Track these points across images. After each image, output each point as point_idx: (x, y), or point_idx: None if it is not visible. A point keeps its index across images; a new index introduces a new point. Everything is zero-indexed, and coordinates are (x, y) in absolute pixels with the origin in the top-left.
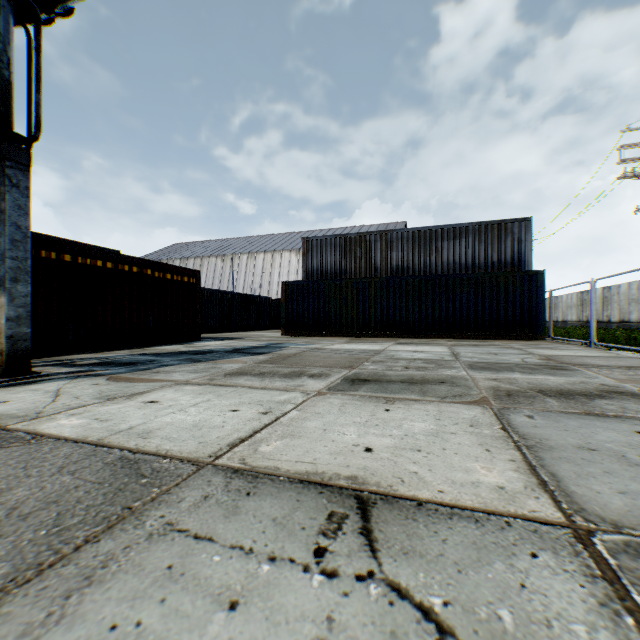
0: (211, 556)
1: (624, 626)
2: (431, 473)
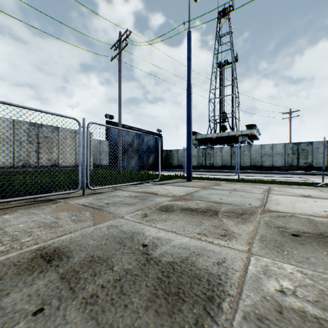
0: (324, 195)
1: (270, 192)
2: (292, 198)
